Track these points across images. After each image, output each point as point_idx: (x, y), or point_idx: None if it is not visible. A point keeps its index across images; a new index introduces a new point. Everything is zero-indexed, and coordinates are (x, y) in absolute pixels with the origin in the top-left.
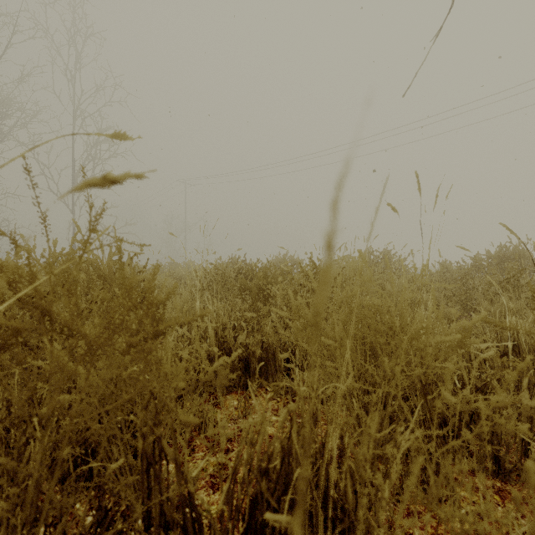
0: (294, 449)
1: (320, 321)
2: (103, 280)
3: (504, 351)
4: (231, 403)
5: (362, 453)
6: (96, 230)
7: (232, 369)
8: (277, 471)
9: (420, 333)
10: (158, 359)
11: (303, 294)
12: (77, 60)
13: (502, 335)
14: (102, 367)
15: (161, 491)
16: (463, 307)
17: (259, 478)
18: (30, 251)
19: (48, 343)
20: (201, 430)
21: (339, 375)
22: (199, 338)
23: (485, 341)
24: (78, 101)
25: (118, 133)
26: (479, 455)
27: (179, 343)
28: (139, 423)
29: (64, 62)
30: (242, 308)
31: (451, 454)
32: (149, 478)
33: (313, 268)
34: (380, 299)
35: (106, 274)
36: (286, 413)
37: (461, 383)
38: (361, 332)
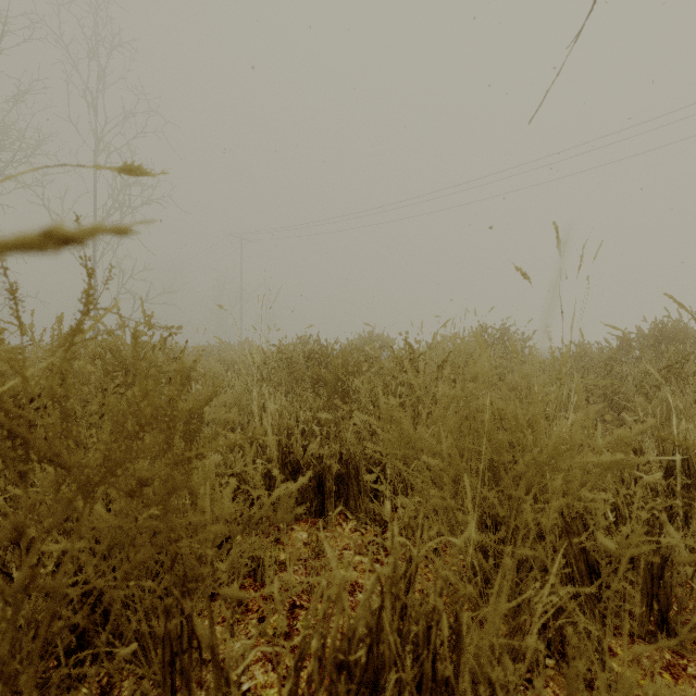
0: (387, 632)
1: (421, 430)
2: (125, 370)
3: (668, 466)
4: (299, 536)
5: (489, 641)
6: (90, 310)
7: (301, 490)
8: (362, 666)
9: (562, 451)
10: (192, 489)
11: (396, 388)
12: (99, 78)
13: (665, 444)
14: (117, 496)
15: (191, 695)
16: (608, 403)
17: (336, 676)
18: (25, 331)
19: (37, 466)
20: (258, 575)
21: (448, 505)
22: (256, 447)
23: (641, 452)
24: (100, 131)
25: (129, 166)
26: (640, 614)
27: (228, 454)
28: (159, 591)
29: (83, 80)
30: (313, 406)
31: (625, 648)
32: (173, 674)
33: (410, 353)
34: (499, 394)
35: (130, 362)
36: (375, 580)
37: (613, 512)
38: (478, 445)
